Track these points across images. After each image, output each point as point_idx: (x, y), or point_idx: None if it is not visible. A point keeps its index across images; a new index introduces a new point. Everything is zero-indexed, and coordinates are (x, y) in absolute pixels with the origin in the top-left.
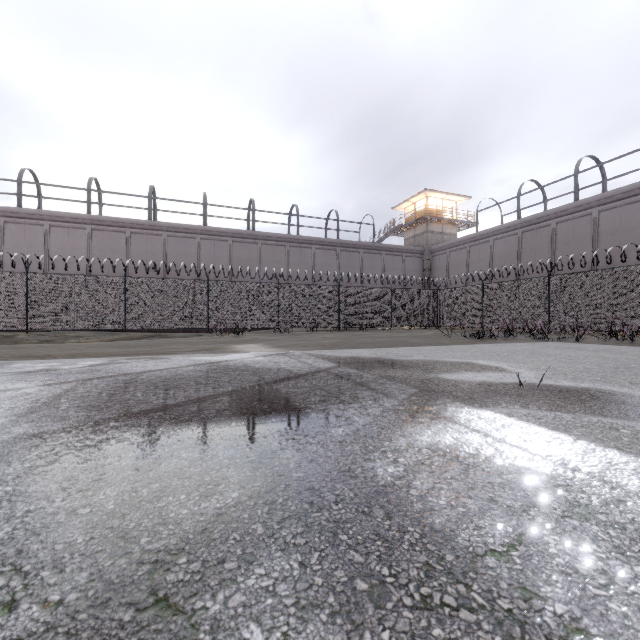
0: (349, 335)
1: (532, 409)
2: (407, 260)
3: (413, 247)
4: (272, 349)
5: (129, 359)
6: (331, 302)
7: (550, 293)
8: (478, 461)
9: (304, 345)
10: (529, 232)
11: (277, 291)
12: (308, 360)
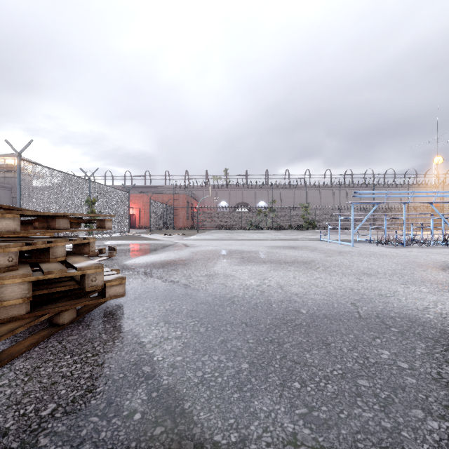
0: None
1: None
2: (1, 191)
3: (5, 185)
4: None
5: None
6: None
7: None
8: None
9: None
10: None
11: None
12: None
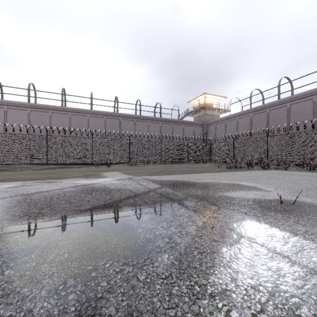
0: (166, 166)
1: (305, 226)
2: (195, 128)
3: (198, 122)
4: (124, 175)
5: (35, 182)
6: (157, 149)
7: (268, 145)
8: (316, 315)
9: (142, 172)
10: (256, 114)
11: (129, 143)
12: (143, 183)
